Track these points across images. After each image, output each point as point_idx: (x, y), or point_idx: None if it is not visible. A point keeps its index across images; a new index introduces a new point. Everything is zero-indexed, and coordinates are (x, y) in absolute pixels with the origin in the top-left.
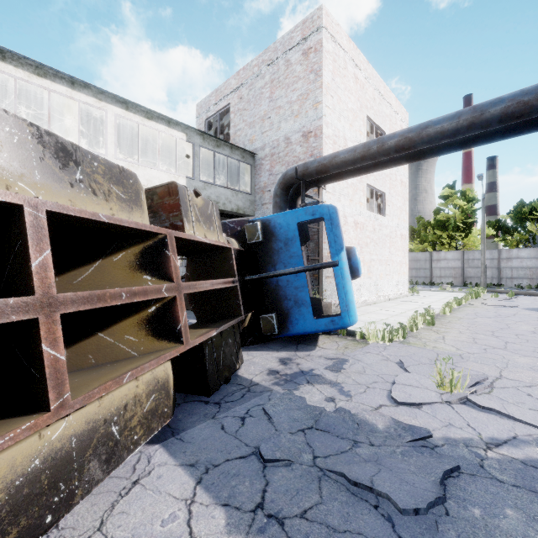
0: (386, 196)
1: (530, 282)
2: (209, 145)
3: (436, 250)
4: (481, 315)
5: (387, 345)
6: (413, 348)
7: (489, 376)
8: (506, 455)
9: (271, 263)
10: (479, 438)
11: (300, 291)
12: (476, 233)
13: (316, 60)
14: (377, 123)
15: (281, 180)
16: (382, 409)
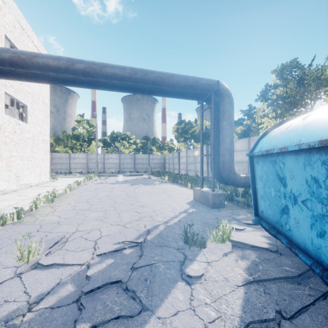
0: (28, 108)
1: (116, 170)
2: None
3: (74, 153)
4: (87, 190)
5: None
6: (22, 226)
7: (69, 233)
8: (42, 308)
9: None
10: (27, 302)
11: None
12: (94, 144)
13: None
14: (18, 48)
15: None
16: None
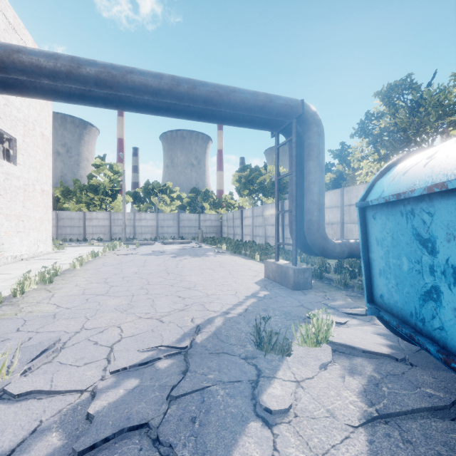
0: (18, 142)
1: (151, 236)
2: None
3: (92, 211)
4: (107, 264)
5: None
6: None
7: (69, 333)
8: None
9: None
10: None
11: None
12: (120, 199)
13: None
14: None
15: None
16: None
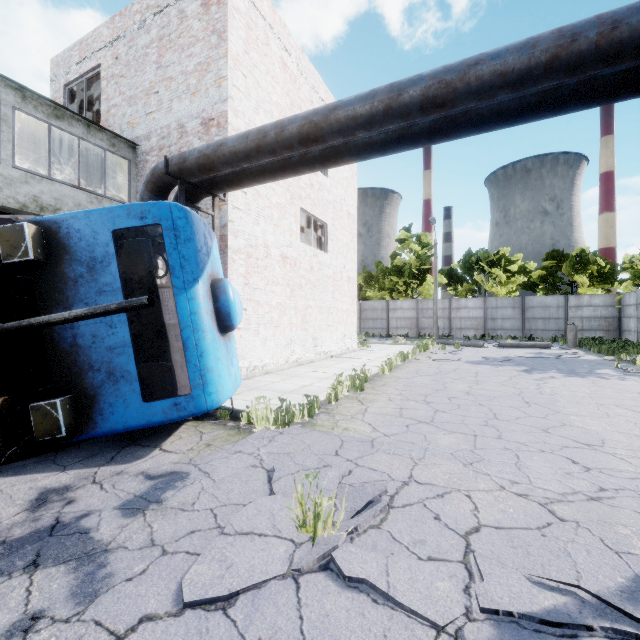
0: (328, 227)
1: (475, 333)
2: (38, 112)
3: (395, 299)
4: (422, 373)
5: (279, 432)
6: (314, 434)
7: (395, 480)
8: None
9: (63, 303)
10: None
11: (118, 354)
12: (430, 281)
13: (219, 17)
14: None
15: (148, 176)
16: (131, 639)
